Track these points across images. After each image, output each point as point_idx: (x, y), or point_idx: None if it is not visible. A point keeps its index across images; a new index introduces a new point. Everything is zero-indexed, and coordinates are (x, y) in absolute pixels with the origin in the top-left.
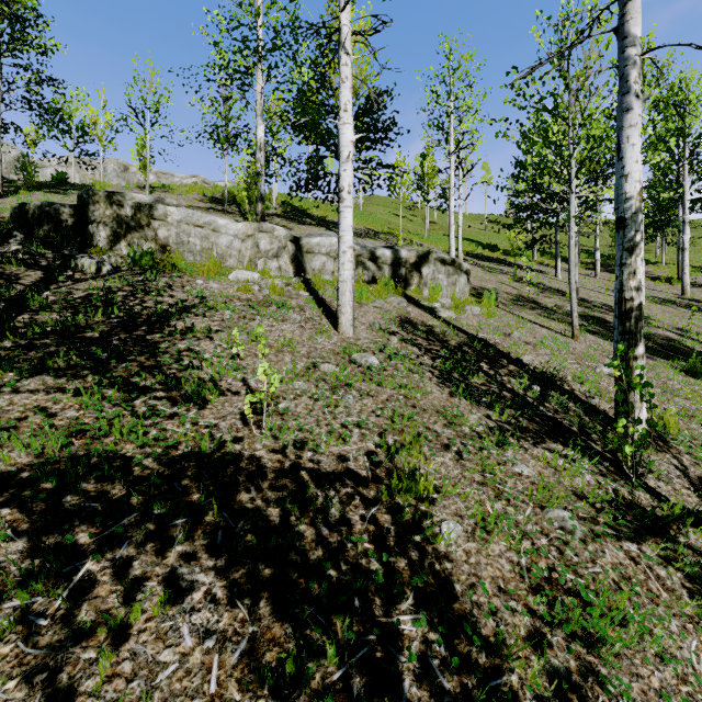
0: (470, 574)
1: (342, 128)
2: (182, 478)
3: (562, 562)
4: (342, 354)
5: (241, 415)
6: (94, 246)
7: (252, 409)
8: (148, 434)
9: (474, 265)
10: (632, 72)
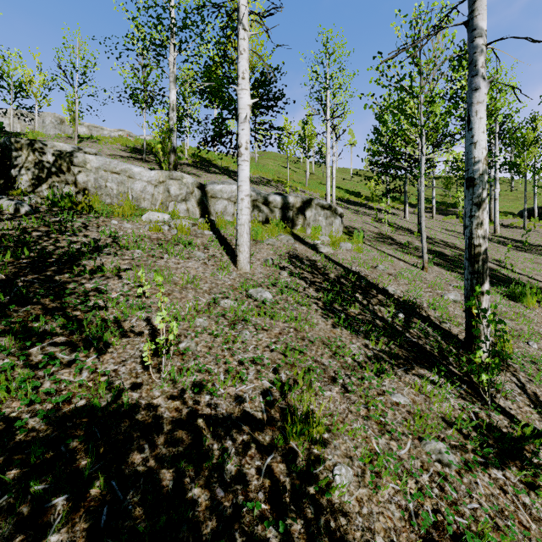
0: (364, 528)
1: (240, 93)
2: (71, 440)
3: (444, 500)
4: (240, 289)
5: (142, 358)
6: (16, 188)
7: (154, 351)
8: (40, 387)
9: (344, 208)
10: (480, 58)
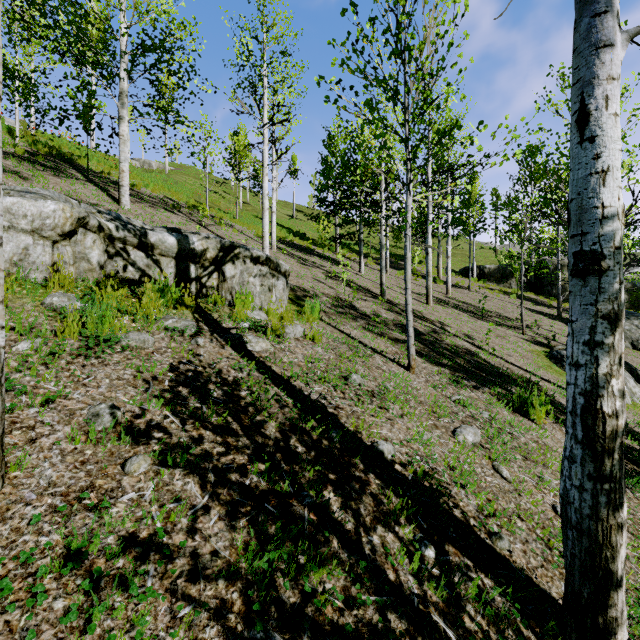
0: None
1: None
2: None
3: None
4: None
5: None
6: None
7: None
8: None
9: (288, 256)
10: None
